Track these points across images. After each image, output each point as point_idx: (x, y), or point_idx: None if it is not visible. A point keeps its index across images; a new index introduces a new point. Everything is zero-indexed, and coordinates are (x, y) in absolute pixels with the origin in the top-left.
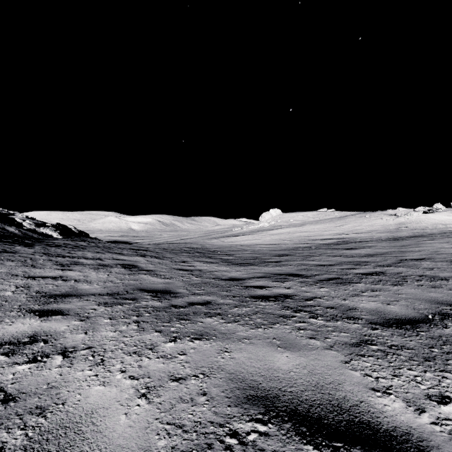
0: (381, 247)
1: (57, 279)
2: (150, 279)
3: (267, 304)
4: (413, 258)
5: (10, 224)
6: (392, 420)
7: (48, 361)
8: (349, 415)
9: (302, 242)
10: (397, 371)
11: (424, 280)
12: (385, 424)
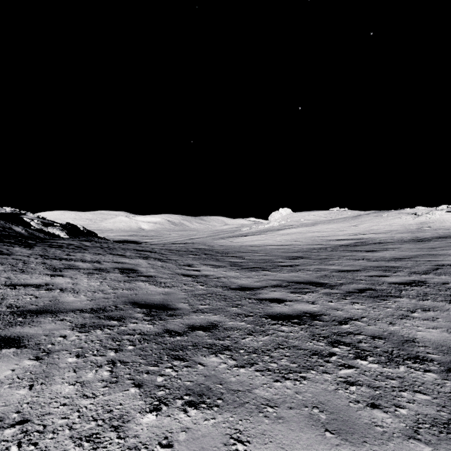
0: (406, 249)
1: (41, 288)
2: (147, 288)
3: (290, 330)
4: None
5: (18, 223)
6: None
7: None
8: None
9: (316, 243)
10: None
11: None
12: None
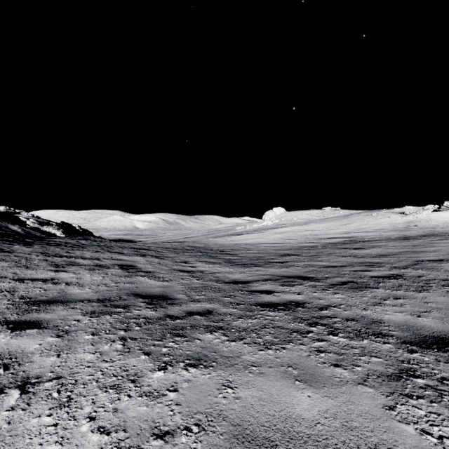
0: (391, 247)
1: (47, 282)
2: (147, 282)
3: (276, 315)
4: (430, 259)
5: (13, 222)
6: None
7: None
8: None
9: (307, 241)
10: None
11: None
12: None
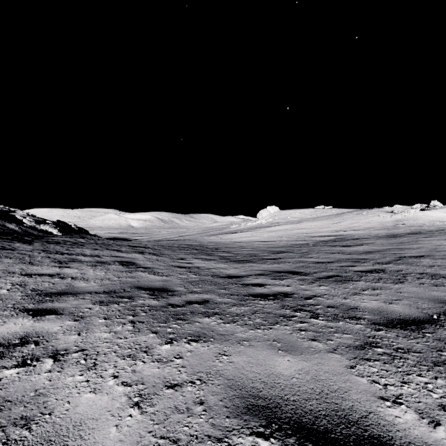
0: (378, 244)
1: (54, 276)
2: (147, 276)
3: (266, 303)
4: (412, 256)
5: (10, 221)
6: (405, 434)
7: (38, 365)
8: (358, 428)
9: (300, 239)
10: (406, 377)
11: (425, 278)
12: (398, 440)
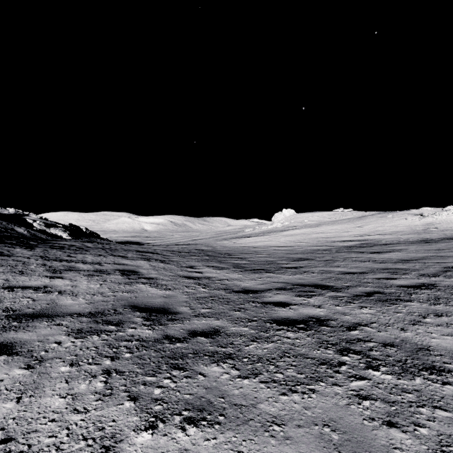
0: (413, 251)
1: (39, 290)
2: (148, 290)
3: (296, 336)
4: None
5: (20, 224)
6: None
7: None
8: None
9: (320, 244)
10: None
11: None
12: None
